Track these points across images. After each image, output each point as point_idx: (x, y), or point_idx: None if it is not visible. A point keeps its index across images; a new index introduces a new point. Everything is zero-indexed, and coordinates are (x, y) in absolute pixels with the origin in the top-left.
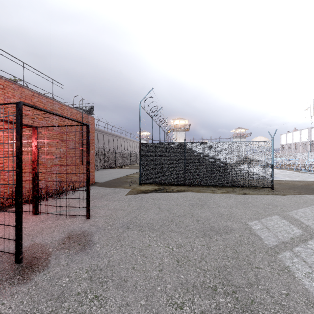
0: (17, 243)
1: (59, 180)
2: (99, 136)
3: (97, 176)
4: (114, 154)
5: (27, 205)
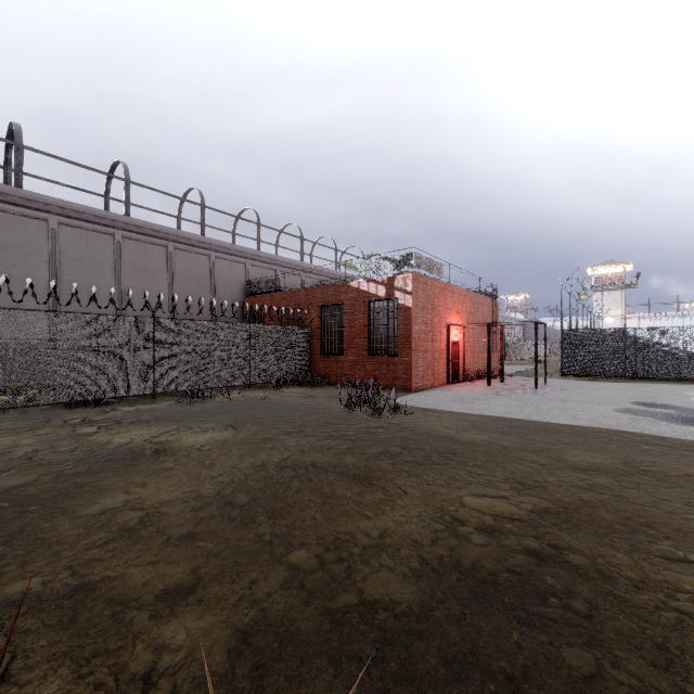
0: (536, 381)
1: (482, 366)
2: None
3: None
4: None
5: (480, 380)
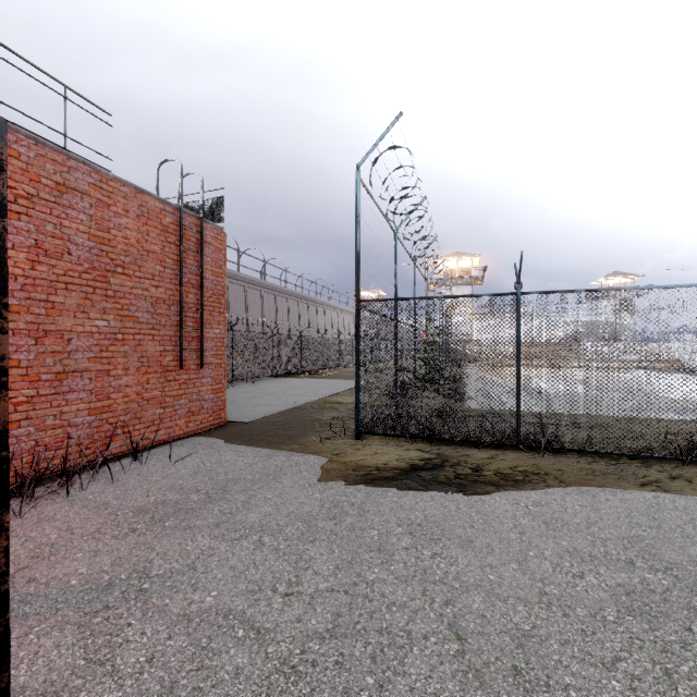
0: None
1: (92, 423)
2: (265, 299)
3: (244, 401)
4: (297, 342)
5: None
